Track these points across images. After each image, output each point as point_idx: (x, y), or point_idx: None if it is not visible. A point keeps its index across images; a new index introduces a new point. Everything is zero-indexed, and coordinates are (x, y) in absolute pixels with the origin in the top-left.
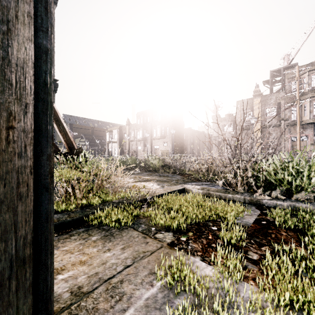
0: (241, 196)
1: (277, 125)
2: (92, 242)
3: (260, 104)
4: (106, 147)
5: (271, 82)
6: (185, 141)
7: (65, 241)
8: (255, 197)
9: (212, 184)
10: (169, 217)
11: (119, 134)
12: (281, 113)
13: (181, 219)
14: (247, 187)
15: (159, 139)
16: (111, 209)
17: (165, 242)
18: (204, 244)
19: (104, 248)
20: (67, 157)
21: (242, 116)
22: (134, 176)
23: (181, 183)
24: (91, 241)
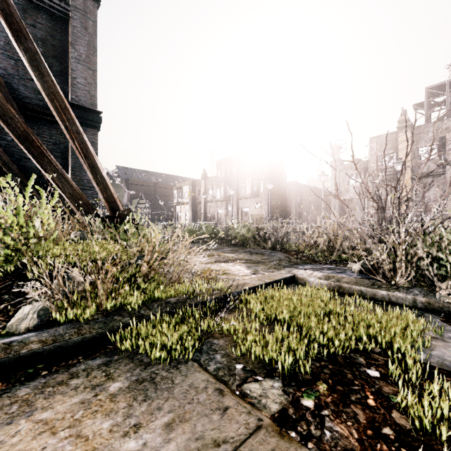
0: (406, 294)
1: (438, 174)
2: (108, 399)
3: (410, 140)
4: (174, 211)
5: (428, 106)
6: (288, 201)
7: (55, 392)
8: (438, 298)
9: (340, 268)
10: (271, 340)
11: (191, 191)
12: (446, 154)
13: (299, 350)
14: (417, 277)
15: (249, 198)
16: (162, 317)
17: (265, 410)
18: (361, 427)
19: (128, 420)
20: (106, 222)
21: (380, 160)
22: (211, 254)
23: (287, 265)
24: (107, 395)
